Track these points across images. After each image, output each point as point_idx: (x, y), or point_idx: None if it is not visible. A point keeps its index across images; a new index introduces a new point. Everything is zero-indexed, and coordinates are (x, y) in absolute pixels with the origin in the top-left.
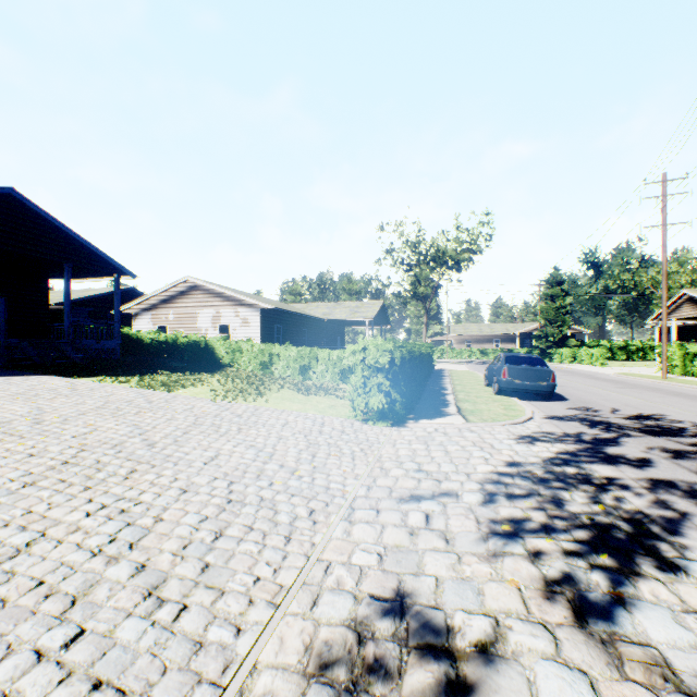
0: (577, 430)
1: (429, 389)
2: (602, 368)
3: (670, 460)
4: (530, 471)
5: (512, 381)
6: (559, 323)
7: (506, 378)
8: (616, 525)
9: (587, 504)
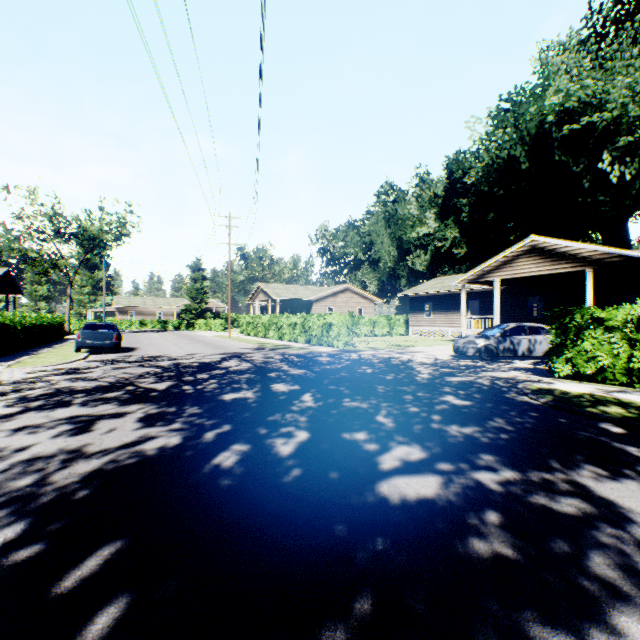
0: (89, 365)
1: (20, 353)
2: (217, 333)
3: (107, 370)
4: (1, 382)
5: (85, 341)
6: (200, 300)
7: (82, 339)
8: (6, 391)
9: (7, 388)
